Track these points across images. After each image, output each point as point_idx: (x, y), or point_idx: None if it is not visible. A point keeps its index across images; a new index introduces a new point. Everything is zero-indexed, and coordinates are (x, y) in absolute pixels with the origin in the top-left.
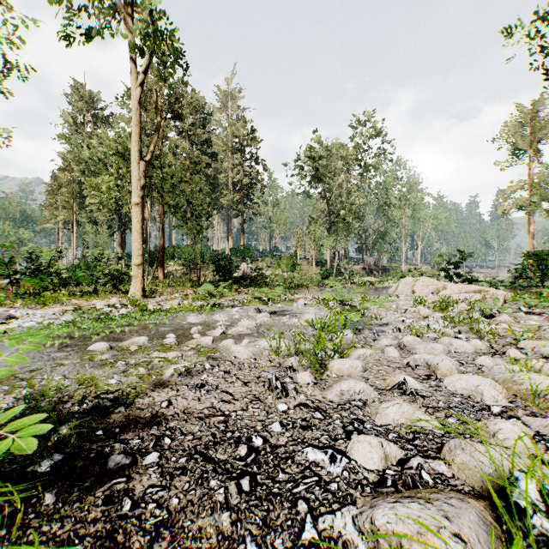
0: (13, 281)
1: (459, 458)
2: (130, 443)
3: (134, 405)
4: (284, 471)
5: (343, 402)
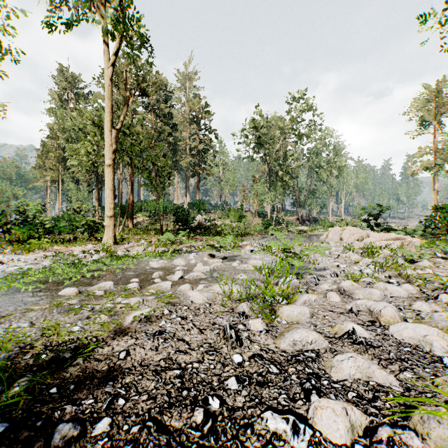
0: (5, 230)
1: (435, 432)
2: (83, 404)
3: (92, 355)
4: (243, 444)
5: (296, 353)
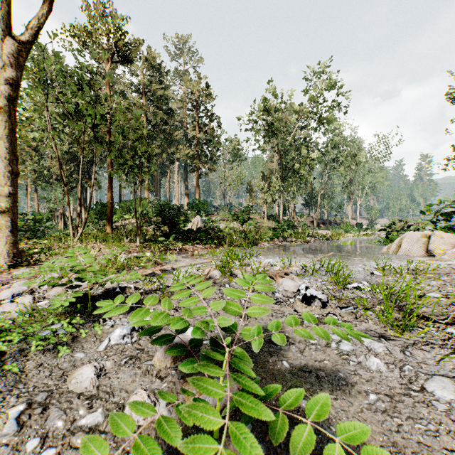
0: None
1: None
2: None
3: None
4: None
5: None
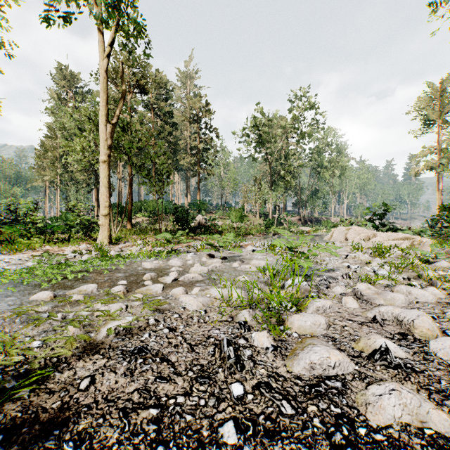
0: None
1: None
2: None
3: (45, 384)
4: None
5: (315, 380)
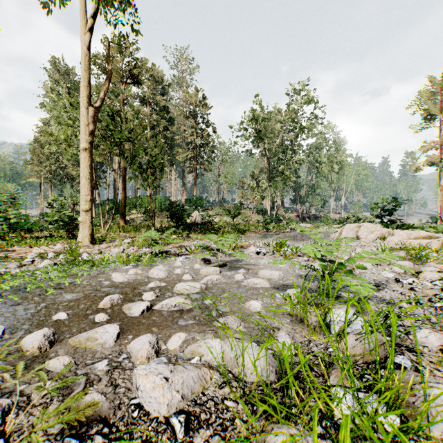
0: None
1: None
2: None
3: None
4: None
5: None
